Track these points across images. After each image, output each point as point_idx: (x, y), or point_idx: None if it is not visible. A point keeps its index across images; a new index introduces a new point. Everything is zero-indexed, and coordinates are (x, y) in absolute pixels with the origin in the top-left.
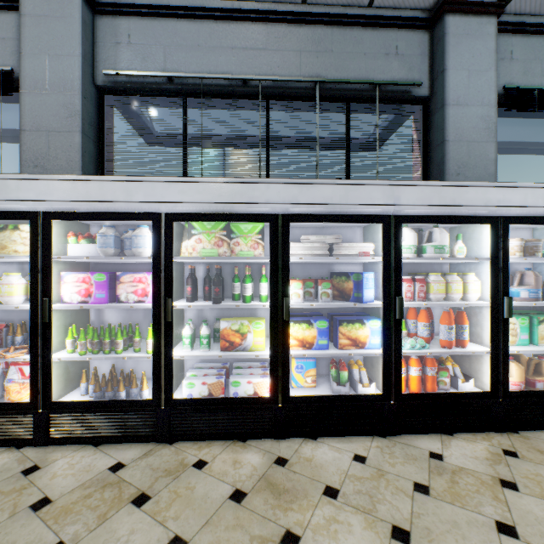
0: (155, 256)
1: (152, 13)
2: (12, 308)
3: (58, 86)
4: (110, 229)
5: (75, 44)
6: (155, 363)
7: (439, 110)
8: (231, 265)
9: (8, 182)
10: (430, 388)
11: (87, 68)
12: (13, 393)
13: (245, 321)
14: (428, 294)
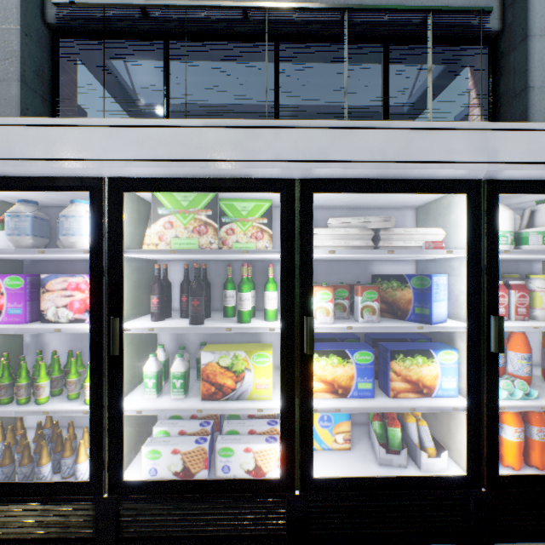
0: (93, 248)
1: None
2: None
3: None
4: (26, 205)
5: None
6: (93, 423)
7: (518, 46)
8: (224, 264)
9: None
10: (538, 460)
11: None
12: None
13: (241, 352)
14: (531, 309)
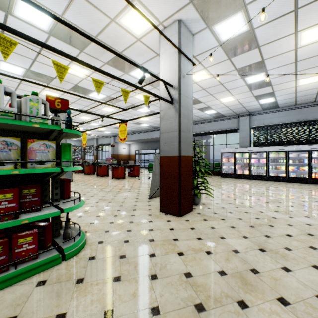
0: (266, 156)
1: (261, 114)
2: (246, 163)
3: (245, 130)
4: (259, 153)
5: (248, 123)
6: (266, 170)
7: None
8: (278, 157)
9: (246, 148)
10: None
11: (249, 126)
12: (245, 173)
13: (281, 166)
14: None
